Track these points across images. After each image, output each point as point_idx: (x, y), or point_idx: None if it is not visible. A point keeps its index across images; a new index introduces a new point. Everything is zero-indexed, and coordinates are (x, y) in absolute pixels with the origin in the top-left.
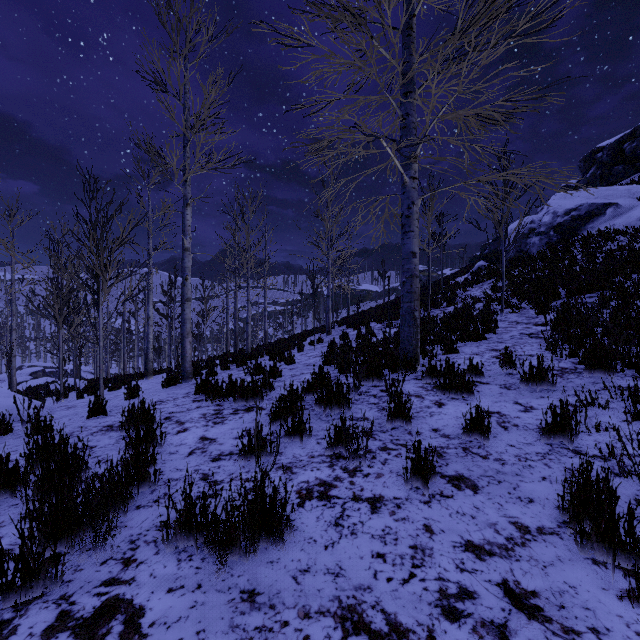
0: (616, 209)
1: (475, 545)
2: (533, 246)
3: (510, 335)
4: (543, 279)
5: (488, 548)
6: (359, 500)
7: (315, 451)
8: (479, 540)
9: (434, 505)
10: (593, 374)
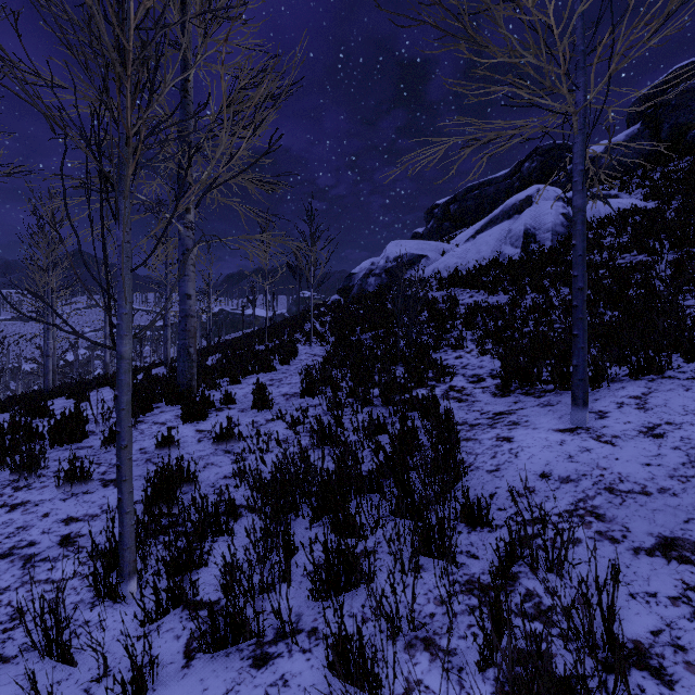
0: (427, 260)
1: (73, 518)
2: (370, 285)
3: (296, 366)
4: (347, 318)
5: (81, 518)
6: (4, 506)
7: (4, 478)
8: (80, 515)
9: (70, 500)
10: (307, 396)
